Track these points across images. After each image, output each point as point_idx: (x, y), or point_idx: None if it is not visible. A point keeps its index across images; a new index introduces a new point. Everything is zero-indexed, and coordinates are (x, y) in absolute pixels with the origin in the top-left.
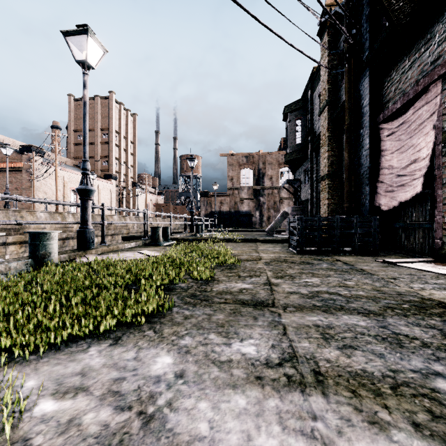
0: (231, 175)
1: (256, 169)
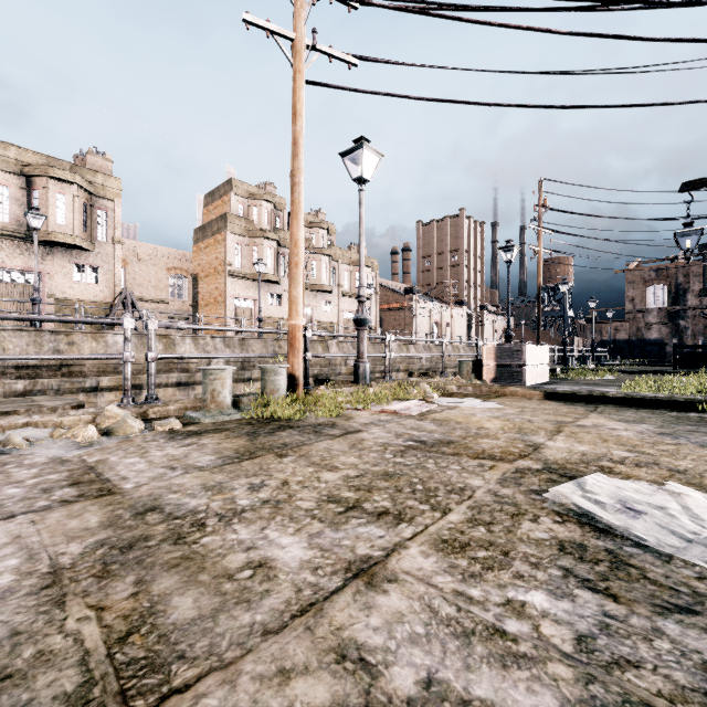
0: (630, 296)
1: (671, 285)
